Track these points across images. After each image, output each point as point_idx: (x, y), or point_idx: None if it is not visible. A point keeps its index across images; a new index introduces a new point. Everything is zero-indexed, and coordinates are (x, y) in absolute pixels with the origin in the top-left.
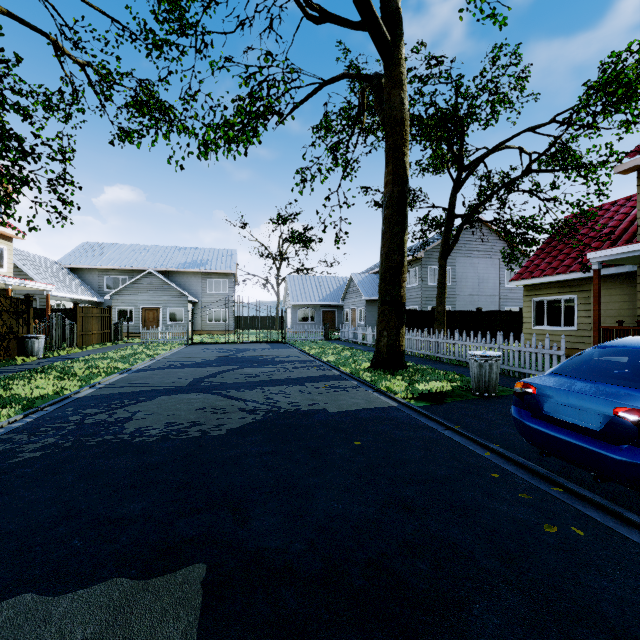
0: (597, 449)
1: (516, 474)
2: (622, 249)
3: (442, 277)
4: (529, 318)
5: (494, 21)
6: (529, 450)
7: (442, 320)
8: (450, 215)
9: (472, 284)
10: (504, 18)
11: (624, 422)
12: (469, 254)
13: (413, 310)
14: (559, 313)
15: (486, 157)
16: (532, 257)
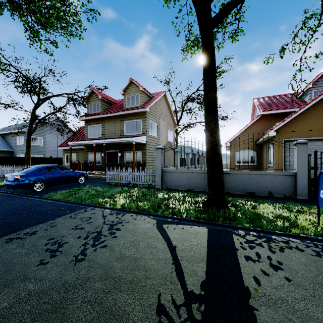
0: (12, 183)
1: (3, 194)
2: (74, 142)
3: (28, 143)
4: (64, 161)
5: (48, 52)
6: (14, 191)
7: (28, 161)
8: (32, 118)
9: (54, 146)
10: (52, 53)
11: (16, 178)
12: (53, 133)
13: (15, 157)
14: (72, 159)
15: (49, 98)
16: (67, 139)
